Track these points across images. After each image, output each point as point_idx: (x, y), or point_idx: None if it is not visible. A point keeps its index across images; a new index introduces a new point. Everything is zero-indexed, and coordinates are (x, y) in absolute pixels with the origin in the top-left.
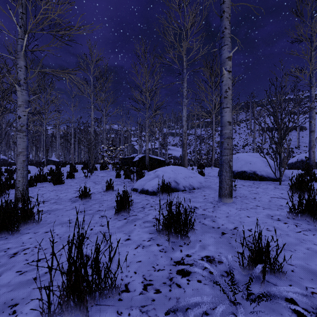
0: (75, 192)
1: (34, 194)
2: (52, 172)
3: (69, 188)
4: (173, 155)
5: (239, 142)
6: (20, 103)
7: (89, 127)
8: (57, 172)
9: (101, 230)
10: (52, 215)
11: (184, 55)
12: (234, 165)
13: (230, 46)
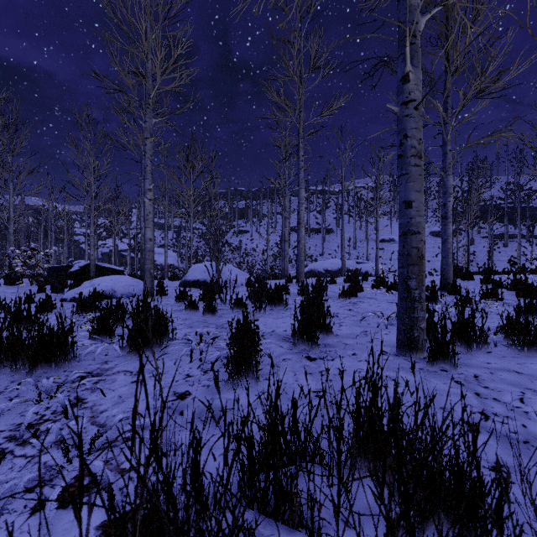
0: None
1: None
2: None
3: None
4: (157, 262)
5: (260, 245)
6: None
7: None
8: None
9: None
10: None
11: (141, 144)
12: (192, 274)
13: (151, 181)
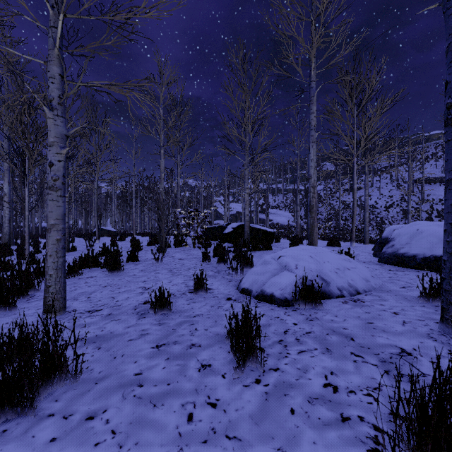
0: (142, 291)
1: (78, 292)
2: (105, 253)
3: (132, 282)
4: (274, 221)
5: (379, 201)
6: (52, 140)
7: (155, 182)
8: (113, 253)
9: (215, 425)
10: (104, 352)
11: (313, 57)
12: (413, 244)
13: None
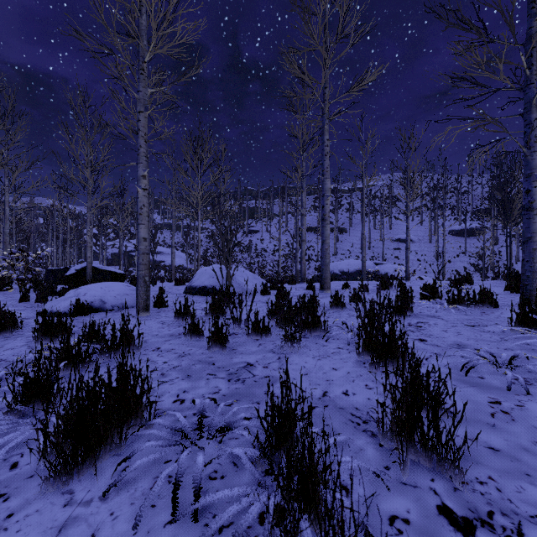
0: None
1: None
2: None
3: None
4: (166, 263)
5: (270, 245)
6: None
7: None
8: None
9: None
10: None
11: None
12: (199, 280)
13: (145, 165)
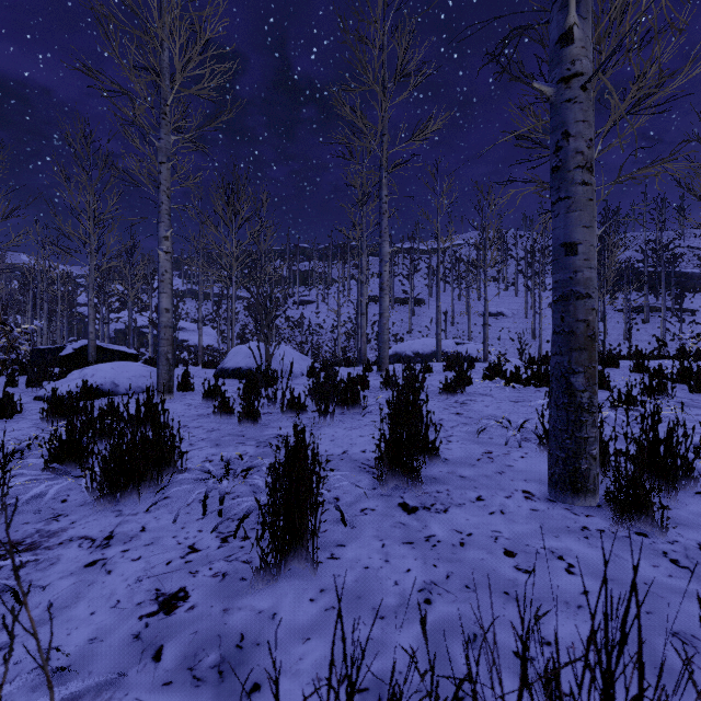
0: None
1: None
2: None
3: None
4: (191, 343)
5: (328, 320)
6: None
7: None
8: None
9: None
10: None
11: None
12: (232, 360)
13: (168, 225)
